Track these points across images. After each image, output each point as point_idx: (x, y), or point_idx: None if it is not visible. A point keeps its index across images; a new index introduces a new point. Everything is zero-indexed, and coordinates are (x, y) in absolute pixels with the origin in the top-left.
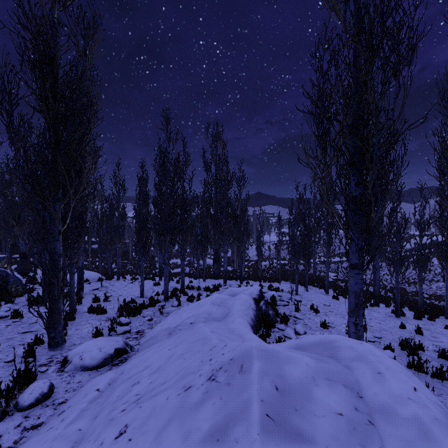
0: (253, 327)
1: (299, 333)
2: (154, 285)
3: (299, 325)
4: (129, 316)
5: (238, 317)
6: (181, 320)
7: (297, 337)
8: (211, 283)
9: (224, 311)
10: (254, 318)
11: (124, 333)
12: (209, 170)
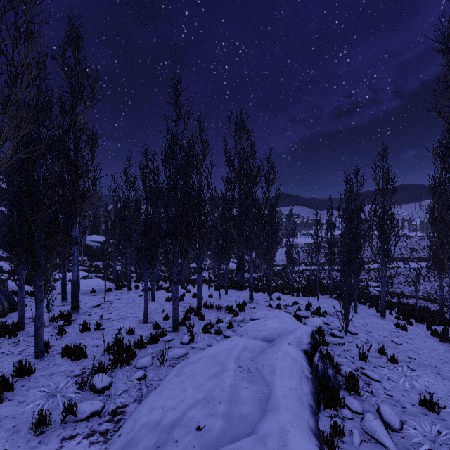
0: (319, 435)
1: (392, 427)
2: (166, 301)
3: (388, 407)
4: (114, 366)
5: (292, 426)
6: (183, 406)
7: (392, 437)
8: (234, 297)
9: (260, 393)
10: (313, 403)
11: (89, 417)
12: (232, 165)
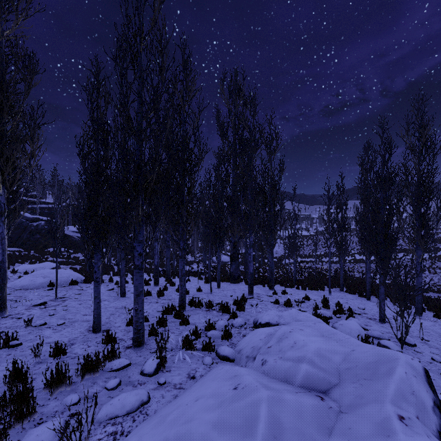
0: None
1: None
2: None
3: None
4: None
5: None
6: None
7: None
8: (228, 291)
9: None
10: None
11: None
12: (225, 136)
